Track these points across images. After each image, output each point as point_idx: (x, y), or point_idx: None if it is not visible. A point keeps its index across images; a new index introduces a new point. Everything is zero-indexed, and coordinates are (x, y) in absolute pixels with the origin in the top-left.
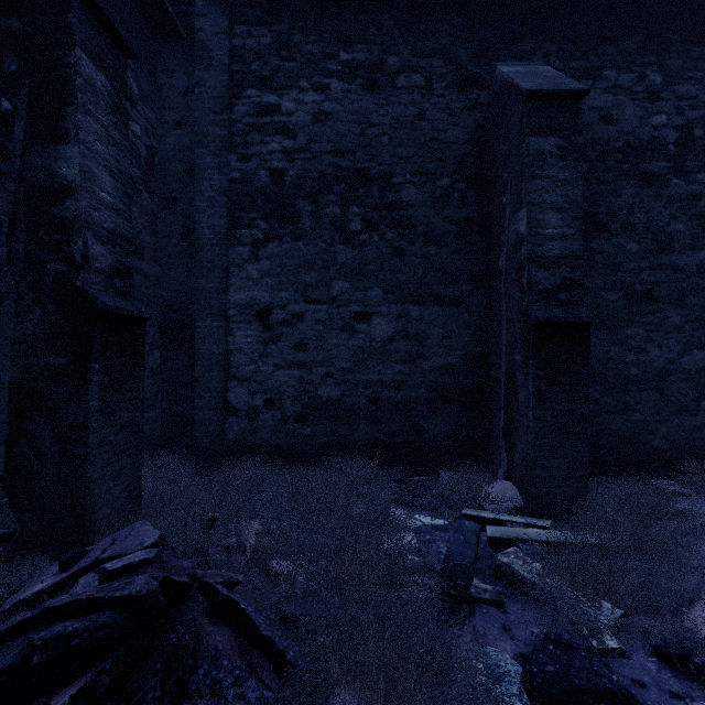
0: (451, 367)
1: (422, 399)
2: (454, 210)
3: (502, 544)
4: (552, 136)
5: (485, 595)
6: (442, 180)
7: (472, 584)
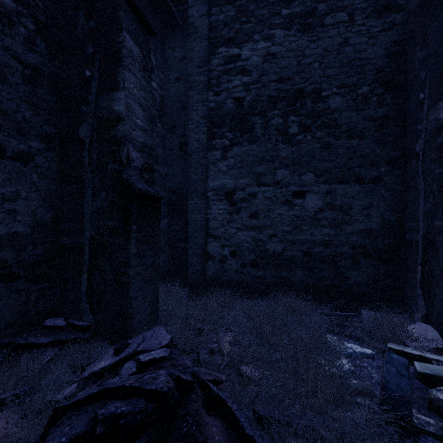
0: (370, 230)
1: (345, 254)
2: (373, 110)
3: (432, 380)
4: None
5: (429, 428)
6: (362, 88)
7: (412, 414)
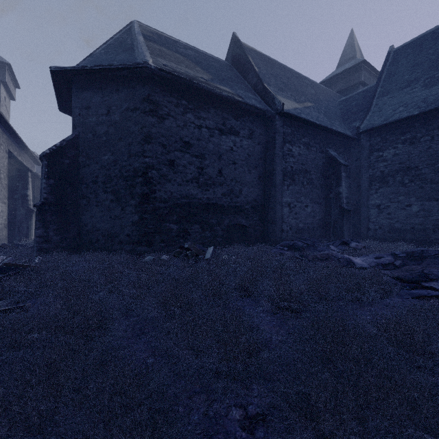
0: None
1: (429, 228)
2: None
3: None
4: None
5: None
6: (437, 165)
7: None
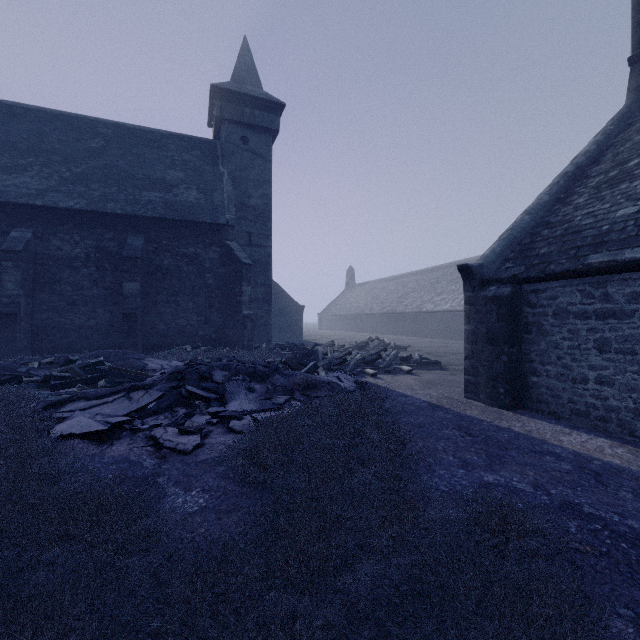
0: None
1: None
2: None
3: None
4: (11, 262)
5: None
6: None
7: None
